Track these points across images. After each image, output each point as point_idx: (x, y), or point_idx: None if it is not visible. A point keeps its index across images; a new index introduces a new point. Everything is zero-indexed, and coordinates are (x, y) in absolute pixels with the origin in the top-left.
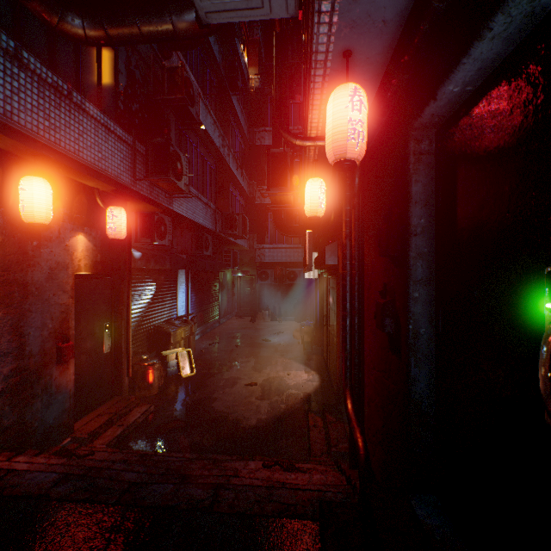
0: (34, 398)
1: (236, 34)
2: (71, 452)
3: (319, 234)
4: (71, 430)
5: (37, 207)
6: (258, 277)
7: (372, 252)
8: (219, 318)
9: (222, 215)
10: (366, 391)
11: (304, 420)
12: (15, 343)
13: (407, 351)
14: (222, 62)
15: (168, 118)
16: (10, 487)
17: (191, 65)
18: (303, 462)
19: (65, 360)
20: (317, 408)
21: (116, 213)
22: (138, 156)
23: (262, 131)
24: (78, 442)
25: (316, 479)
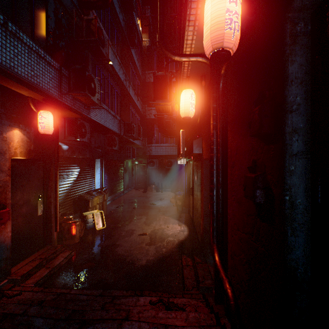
0: None
1: (134, 9)
2: (2, 293)
3: (188, 135)
4: (8, 273)
5: None
6: (148, 164)
7: (236, 137)
8: (123, 190)
9: (125, 124)
10: (229, 246)
11: (179, 260)
12: None
13: (283, 221)
14: (125, 26)
15: (87, 56)
16: None
17: (104, 24)
18: (180, 297)
19: (2, 222)
20: (187, 251)
21: (45, 115)
22: (63, 78)
23: (150, 73)
24: (13, 283)
25: (191, 318)
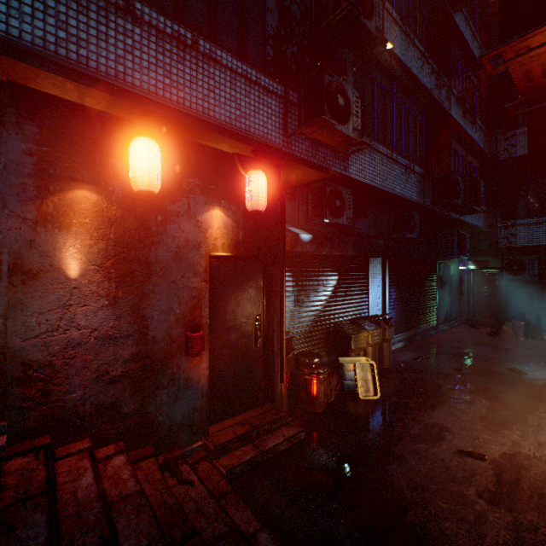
0: (159, 388)
1: None
2: (176, 468)
3: None
4: (204, 432)
5: (139, 172)
6: (503, 270)
7: None
8: (435, 324)
9: (433, 180)
10: None
11: None
12: (136, 326)
13: None
14: None
15: (342, 59)
16: (6, 527)
17: None
18: None
19: (193, 352)
20: None
21: (252, 177)
22: (293, 110)
23: None
24: (207, 451)
25: None
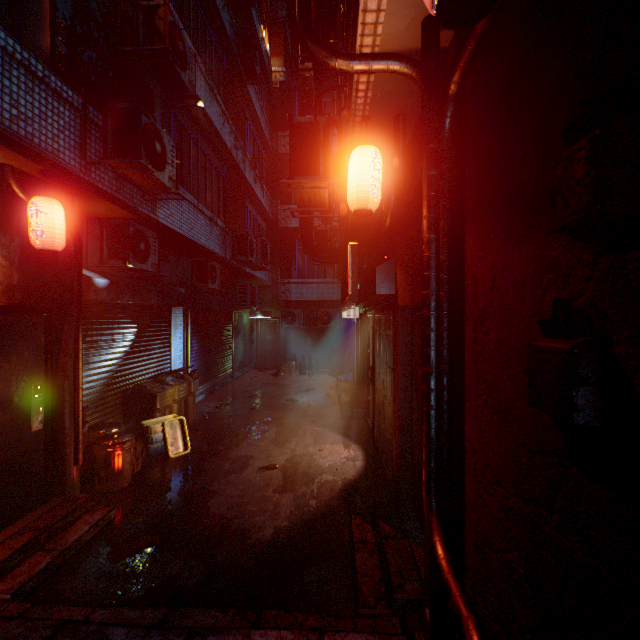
0: None
1: (253, 3)
2: None
3: (364, 257)
4: None
5: None
6: (283, 319)
7: (492, 247)
8: (232, 372)
9: (234, 236)
10: (470, 518)
11: (345, 528)
12: None
13: None
14: (235, 38)
15: (149, 88)
16: None
17: (188, 26)
18: (348, 630)
19: None
20: (363, 505)
21: (43, 206)
22: (93, 130)
23: (287, 135)
24: None
25: None
